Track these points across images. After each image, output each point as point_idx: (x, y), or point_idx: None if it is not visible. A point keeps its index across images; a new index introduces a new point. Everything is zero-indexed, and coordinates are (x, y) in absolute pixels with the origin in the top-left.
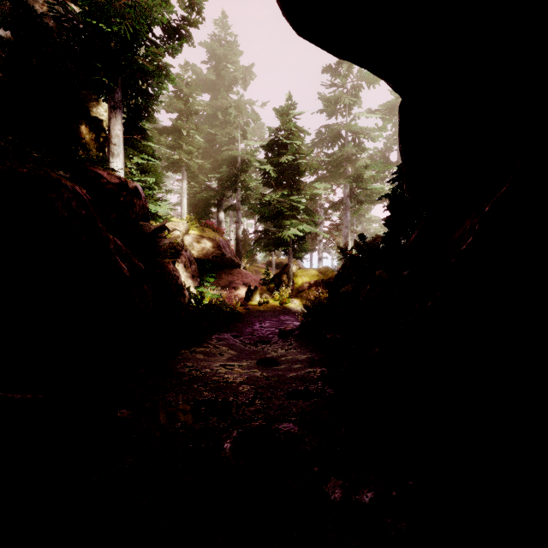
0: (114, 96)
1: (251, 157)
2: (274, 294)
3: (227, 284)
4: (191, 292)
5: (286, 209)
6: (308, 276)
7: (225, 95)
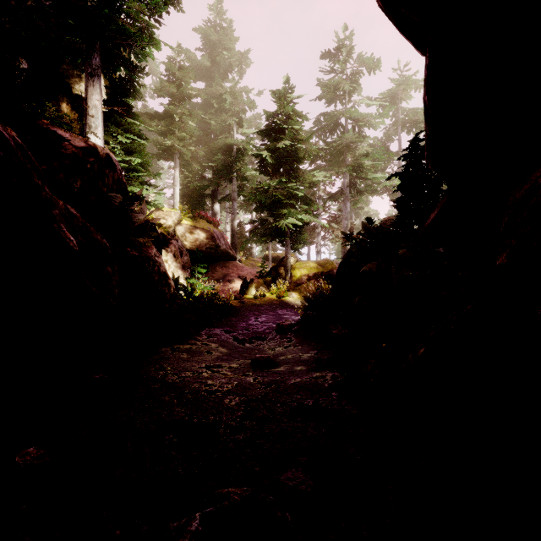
0: (91, 62)
1: (247, 145)
2: (271, 288)
3: (221, 277)
4: (180, 283)
5: (283, 197)
6: (307, 269)
7: (220, 81)
